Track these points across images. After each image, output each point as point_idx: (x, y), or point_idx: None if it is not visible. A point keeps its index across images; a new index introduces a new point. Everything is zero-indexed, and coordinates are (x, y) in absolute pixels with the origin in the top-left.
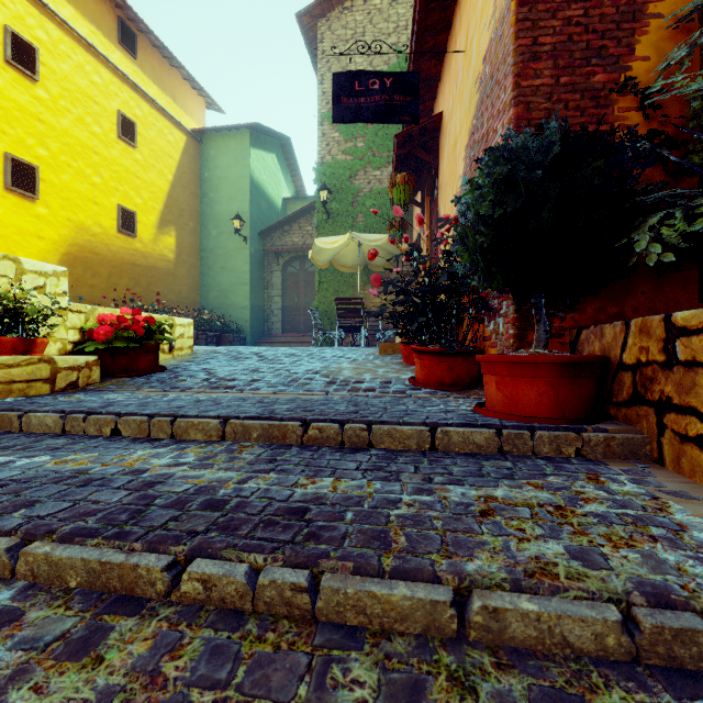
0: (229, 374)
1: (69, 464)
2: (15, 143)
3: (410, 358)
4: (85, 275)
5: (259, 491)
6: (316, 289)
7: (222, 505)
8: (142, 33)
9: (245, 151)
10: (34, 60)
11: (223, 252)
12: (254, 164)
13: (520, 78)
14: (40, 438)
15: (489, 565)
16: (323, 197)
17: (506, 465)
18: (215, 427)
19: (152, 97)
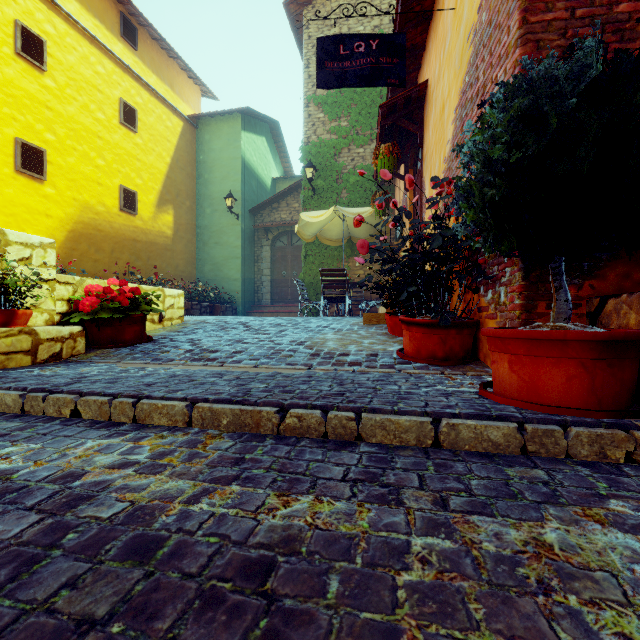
0: (212, 344)
1: None
2: (25, 128)
3: (396, 329)
4: (89, 250)
5: (211, 520)
6: (303, 262)
7: (152, 551)
8: (142, 27)
9: (237, 134)
10: (42, 52)
11: (217, 228)
12: (245, 146)
13: (528, 13)
14: None
15: None
16: (309, 174)
17: (539, 475)
18: (181, 412)
19: (151, 85)
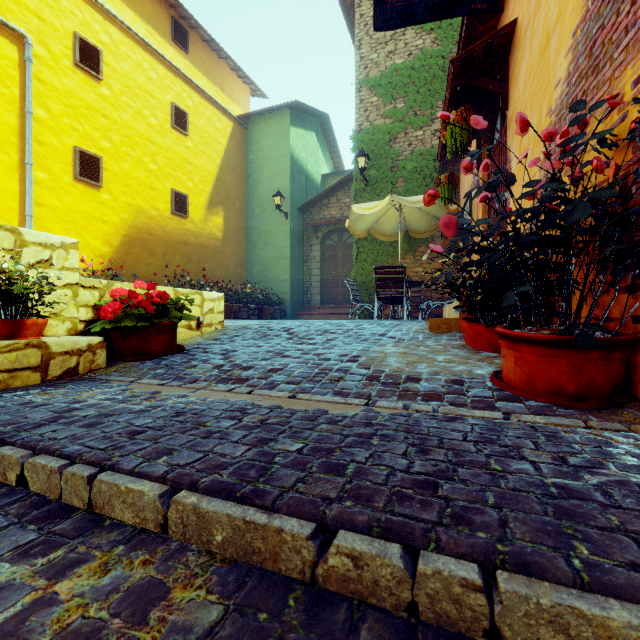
0: (247, 358)
1: None
2: (83, 137)
3: (478, 341)
4: (142, 254)
5: None
6: (354, 260)
7: None
8: (193, 30)
9: (285, 130)
10: (99, 62)
11: (266, 228)
12: (294, 142)
13: None
14: None
15: None
16: (361, 163)
17: None
18: (152, 505)
19: (201, 88)
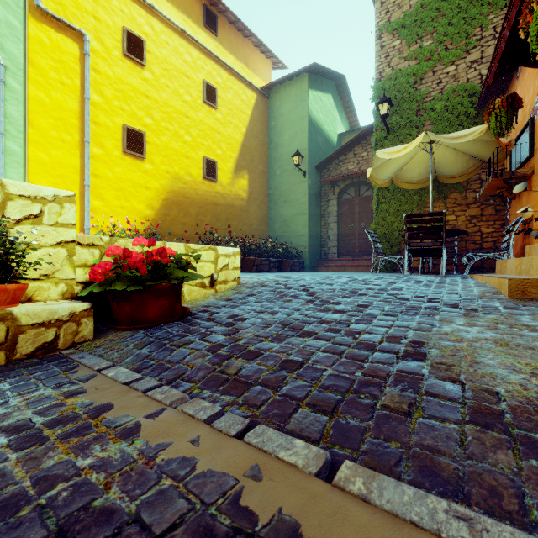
0: (255, 334)
1: None
2: (130, 116)
3: None
4: (179, 215)
5: None
6: (374, 211)
7: None
8: (221, 14)
9: (304, 93)
10: (143, 51)
11: (285, 187)
12: (311, 104)
13: None
14: None
15: None
16: (382, 110)
17: None
18: None
19: (229, 65)
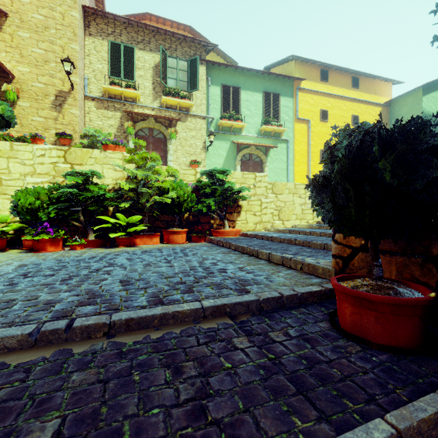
0: None
1: None
2: (322, 145)
3: None
4: None
5: None
6: None
7: None
8: (360, 75)
9: (418, 100)
10: (326, 115)
11: None
12: (425, 104)
13: None
14: None
15: None
16: None
17: None
18: None
19: (365, 100)
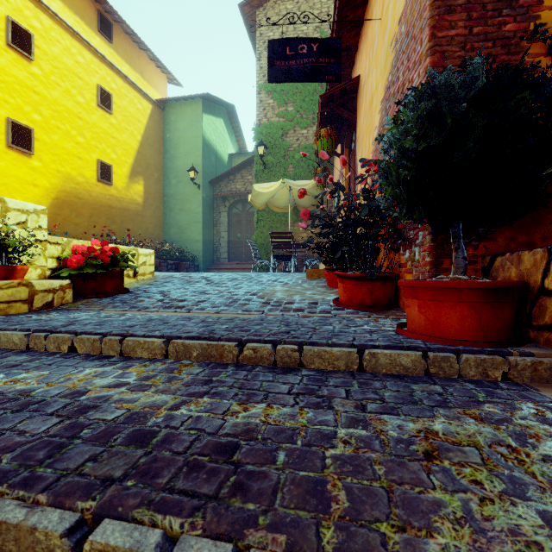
0: (180, 295)
1: (17, 383)
2: (15, 110)
3: (333, 282)
4: (71, 215)
5: (190, 420)
6: (255, 226)
7: (148, 439)
8: (116, 23)
9: (198, 116)
10: (30, 44)
11: (181, 197)
12: (205, 126)
13: (436, 29)
14: (4, 355)
15: (455, 545)
16: (260, 151)
17: (436, 389)
18: (159, 346)
19: (124, 73)
